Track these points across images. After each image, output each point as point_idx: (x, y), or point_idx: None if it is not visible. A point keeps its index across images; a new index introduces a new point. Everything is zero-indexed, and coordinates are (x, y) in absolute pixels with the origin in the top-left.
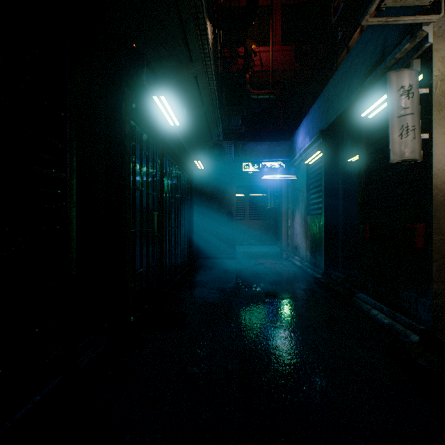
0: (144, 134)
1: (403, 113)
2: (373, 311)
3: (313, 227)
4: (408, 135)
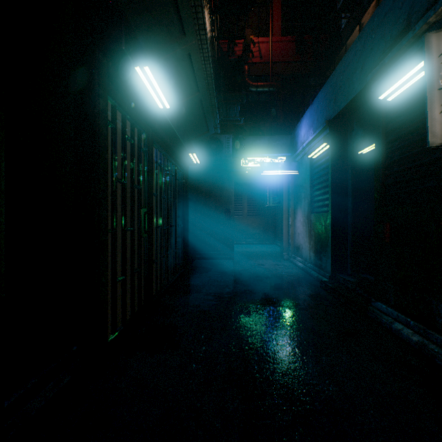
0: (128, 117)
1: None
2: (396, 324)
3: (318, 225)
4: None
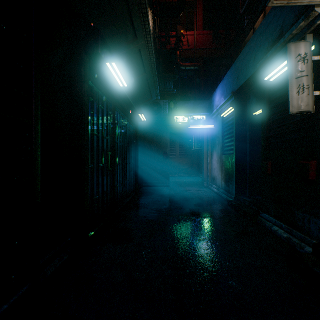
0: (100, 93)
1: (300, 75)
2: (274, 227)
3: (226, 163)
4: (304, 92)
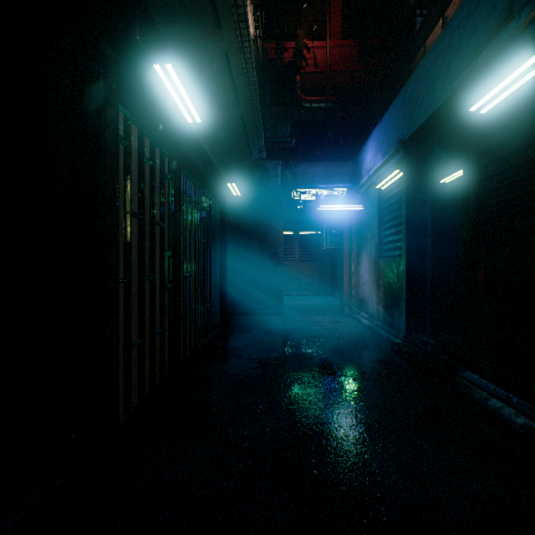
0: (147, 133)
1: None
2: (494, 401)
3: (388, 273)
4: None
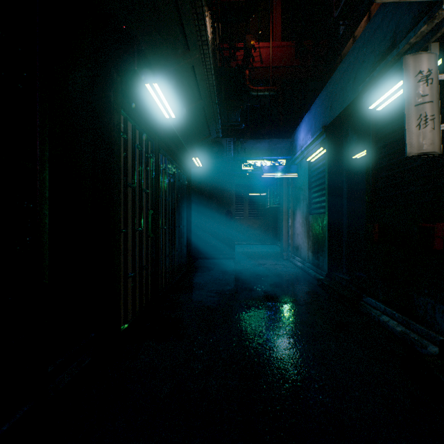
0: (137, 127)
1: (421, 101)
2: (384, 317)
3: (315, 226)
4: (427, 125)
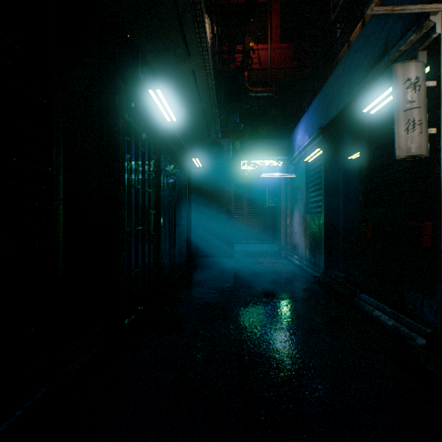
0: (140, 130)
1: (409, 107)
2: (376, 312)
3: (312, 225)
4: (415, 129)
